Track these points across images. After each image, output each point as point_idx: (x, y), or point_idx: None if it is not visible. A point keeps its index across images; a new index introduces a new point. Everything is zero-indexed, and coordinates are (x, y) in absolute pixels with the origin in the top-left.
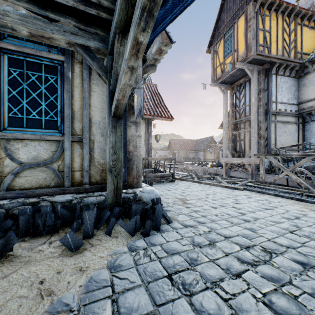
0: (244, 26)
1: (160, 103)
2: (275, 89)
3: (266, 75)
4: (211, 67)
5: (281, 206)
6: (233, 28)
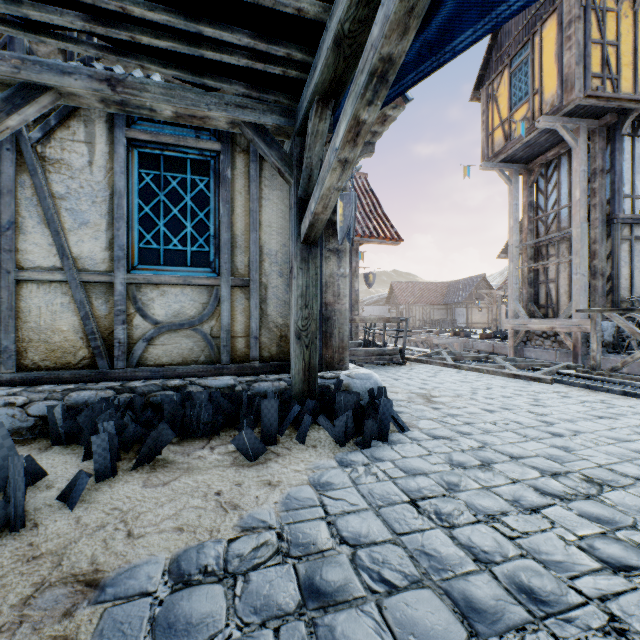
0: (557, 38)
1: (374, 211)
2: (631, 168)
3: (609, 139)
4: (482, 129)
5: (635, 414)
6: (531, 45)
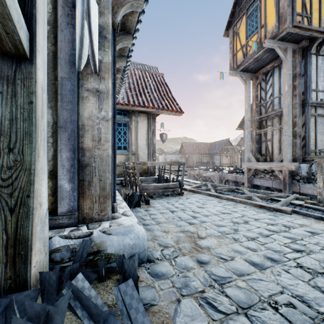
0: None
1: (166, 95)
2: (316, 73)
3: (303, 56)
4: (230, 52)
5: None
6: None
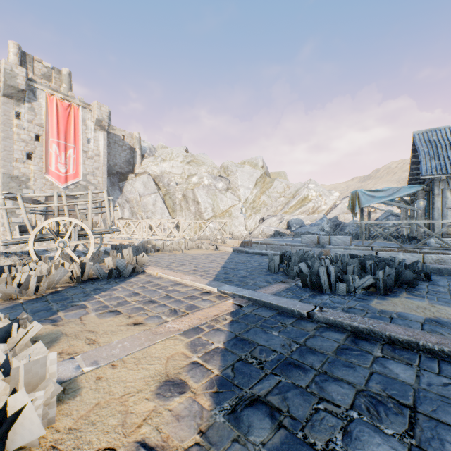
0: None
1: None
2: None
3: None
4: None
5: None
6: None
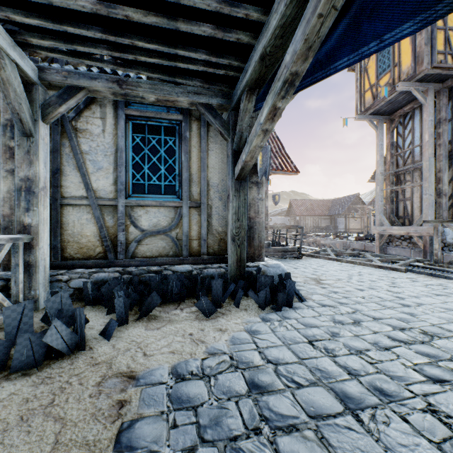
0: None
1: (279, 151)
2: None
3: (450, 97)
4: (357, 91)
5: None
6: None
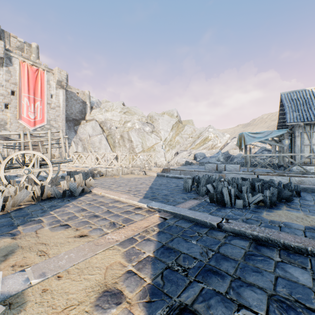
0: None
1: None
2: None
3: None
4: None
5: None
6: None
